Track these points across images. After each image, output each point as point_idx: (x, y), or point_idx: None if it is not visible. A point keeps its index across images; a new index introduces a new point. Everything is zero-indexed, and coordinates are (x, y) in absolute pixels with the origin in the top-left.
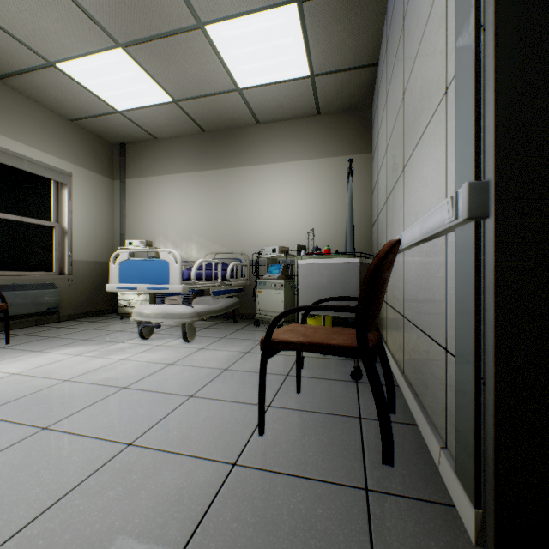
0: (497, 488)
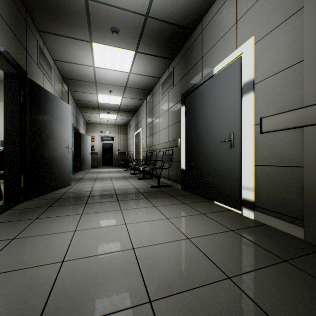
0: (5, 192)
